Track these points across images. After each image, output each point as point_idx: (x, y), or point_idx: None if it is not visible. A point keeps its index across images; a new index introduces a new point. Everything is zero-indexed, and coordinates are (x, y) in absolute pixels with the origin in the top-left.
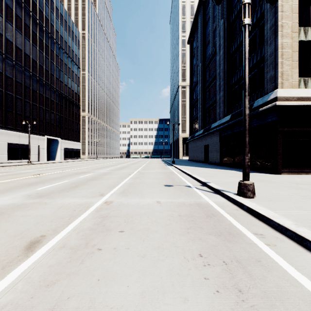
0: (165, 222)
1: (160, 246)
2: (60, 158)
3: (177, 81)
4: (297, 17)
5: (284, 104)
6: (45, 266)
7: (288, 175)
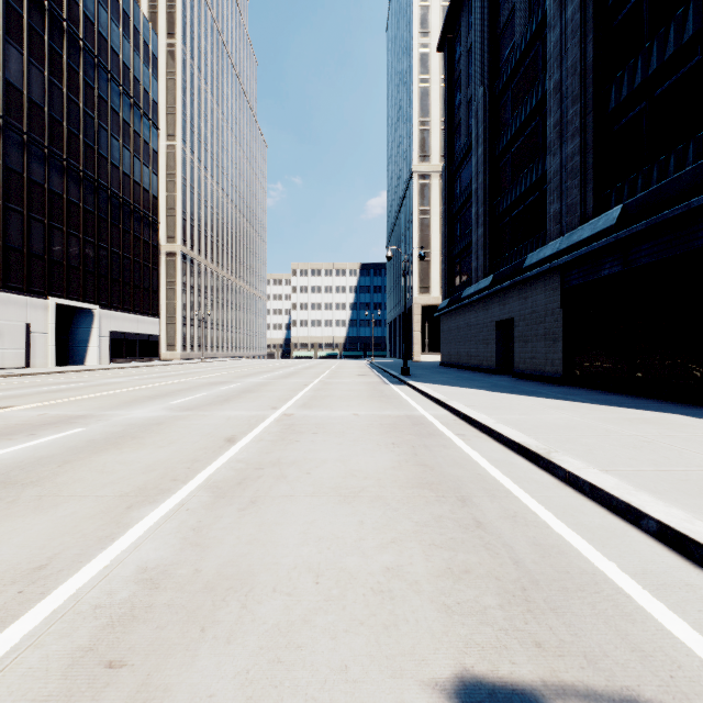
0: None
1: None
2: (100, 358)
3: (407, 164)
4: None
5: None
6: None
7: None
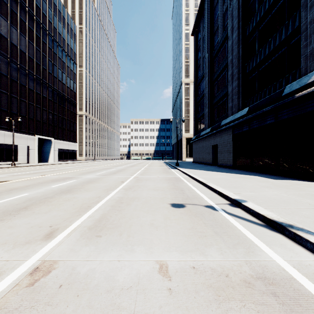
0: None
1: None
2: (54, 159)
3: (180, 78)
4: None
5: None
6: None
7: None
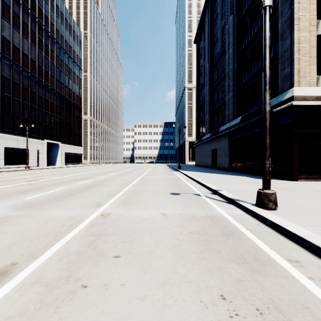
0: (173, 243)
1: (167, 280)
2: (61, 163)
3: (183, 83)
4: (315, 9)
5: (301, 103)
6: (2, 317)
7: (306, 182)
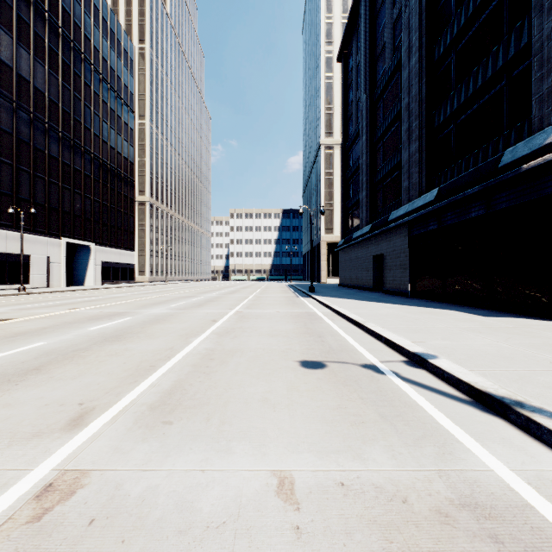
0: None
1: None
2: (95, 281)
3: (317, 138)
4: None
5: None
6: None
7: None
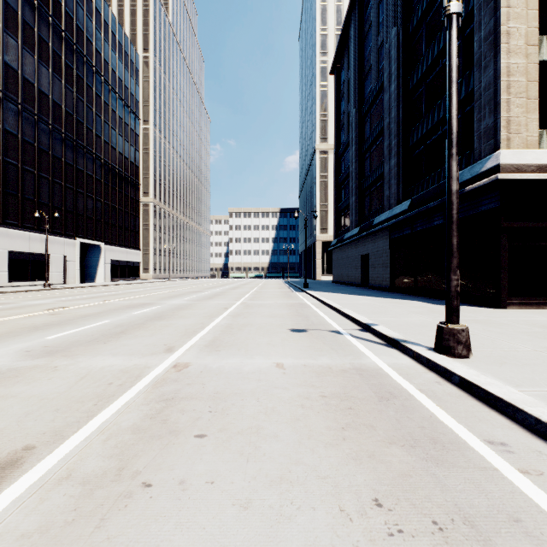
0: (295, 413)
1: (284, 475)
2: (105, 278)
3: (312, 142)
4: (535, 17)
5: (512, 177)
6: (11, 535)
7: (520, 310)
